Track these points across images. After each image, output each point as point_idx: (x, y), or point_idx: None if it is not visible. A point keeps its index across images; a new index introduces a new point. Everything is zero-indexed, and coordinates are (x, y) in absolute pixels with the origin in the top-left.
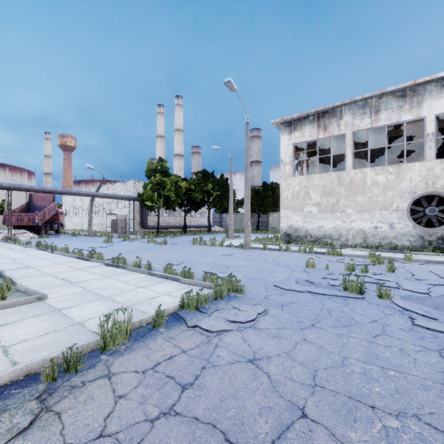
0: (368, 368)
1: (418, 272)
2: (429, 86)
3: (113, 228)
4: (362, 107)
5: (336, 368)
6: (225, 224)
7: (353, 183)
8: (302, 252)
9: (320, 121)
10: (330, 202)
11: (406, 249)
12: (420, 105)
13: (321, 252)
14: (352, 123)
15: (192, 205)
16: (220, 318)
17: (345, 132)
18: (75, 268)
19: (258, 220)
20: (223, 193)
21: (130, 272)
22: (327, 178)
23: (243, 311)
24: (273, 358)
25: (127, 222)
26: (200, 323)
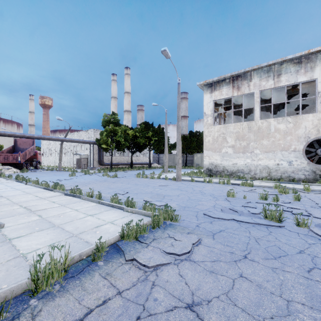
0: (317, 317)
1: (319, 200)
2: (320, 54)
3: (78, 165)
4: (267, 71)
5: (284, 317)
6: (161, 162)
7: (260, 130)
8: (221, 184)
9: (235, 83)
10: (242, 145)
11: (302, 181)
12: (312, 69)
13: (236, 183)
14: (259, 84)
15: (137, 148)
16: (157, 249)
17: (254, 91)
18: (40, 198)
19: (186, 159)
20: (160, 139)
21: (84, 201)
22: (239, 126)
23: (179, 241)
24: (213, 302)
25: (89, 160)
26: (138, 256)
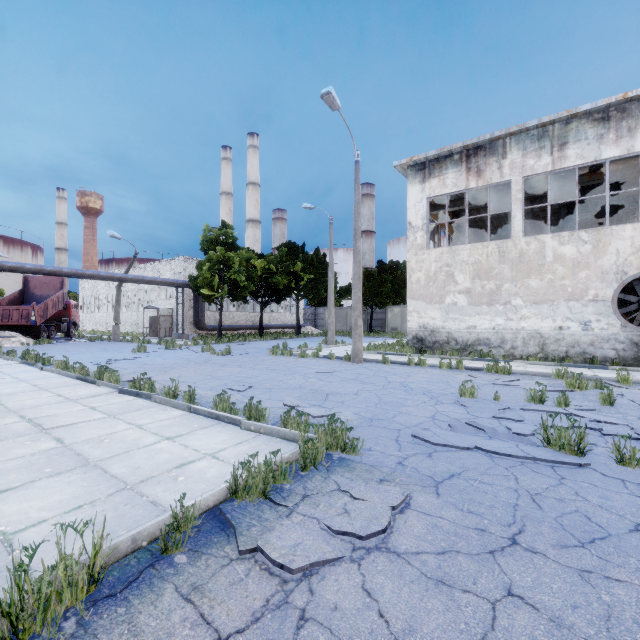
0: None
1: None
2: None
3: (153, 329)
4: (538, 138)
5: None
6: (321, 323)
7: (523, 258)
8: (445, 368)
9: (471, 162)
10: (487, 289)
11: (611, 362)
12: (632, 132)
13: (476, 367)
14: (521, 164)
15: (272, 295)
16: (312, 521)
17: (511, 178)
18: (65, 399)
19: (371, 317)
20: (319, 277)
21: (157, 407)
22: (481, 251)
23: (361, 502)
24: None
25: (175, 320)
26: (268, 541)
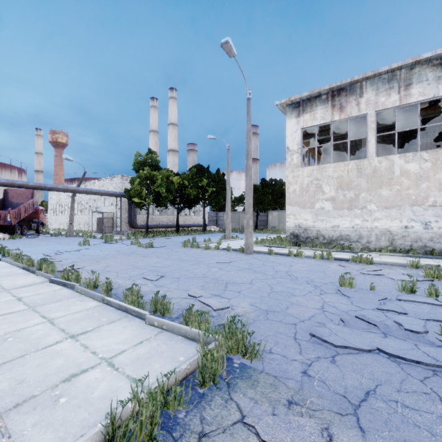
0: None
1: None
2: None
3: (99, 227)
4: (388, 80)
5: None
6: (221, 223)
7: (376, 173)
8: (318, 259)
9: (335, 100)
10: (347, 197)
11: None
12: None
13: (343, 258)
14: (375, 101)
15: (185, 202)
16: None
17: (367, 112)
18: (1, 288)
19: (257, 218)
20: (219, 190)
21: (77, 297)
22: (343, 168)
23: None
24: None
25: (115, 221)
26: None
